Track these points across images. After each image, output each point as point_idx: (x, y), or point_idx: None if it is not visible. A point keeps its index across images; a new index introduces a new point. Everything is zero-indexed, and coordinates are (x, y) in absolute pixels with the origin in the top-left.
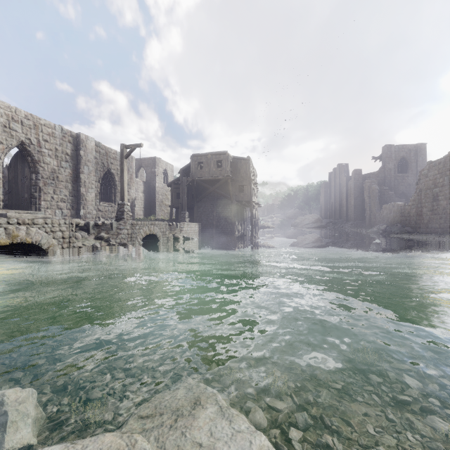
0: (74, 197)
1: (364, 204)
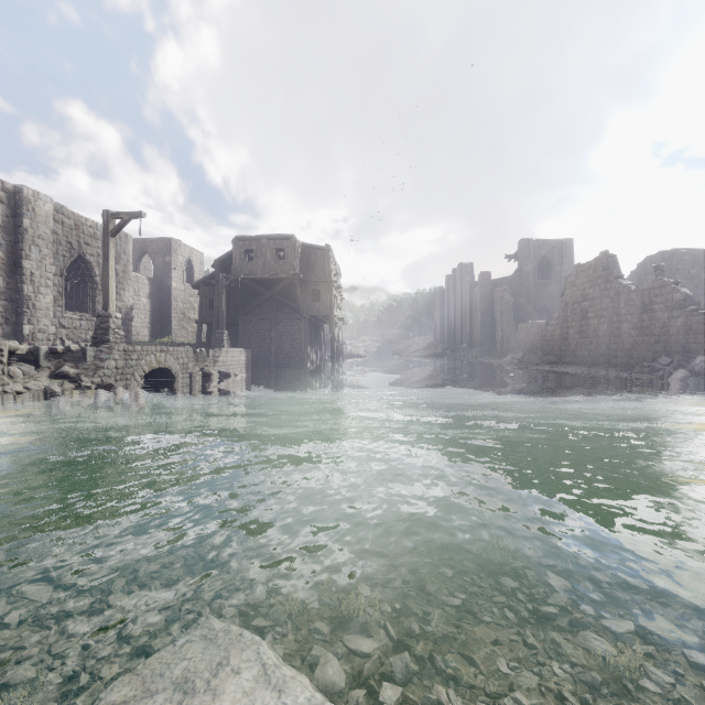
0: (9, 302)
1: (494, 323)
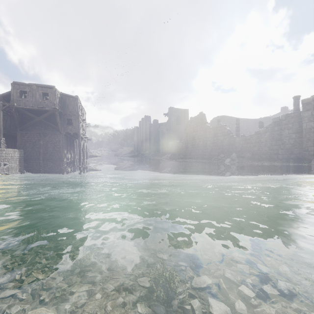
0: None
1: (159, 142)
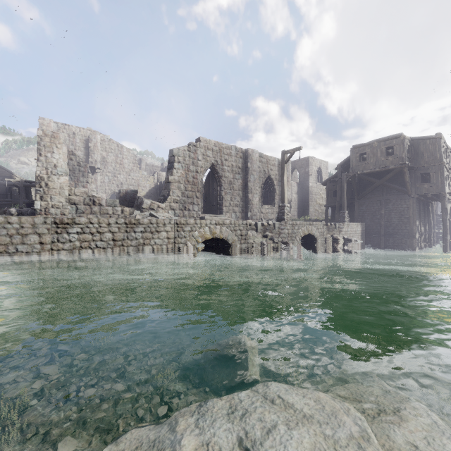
0: (243, 202)
1: None
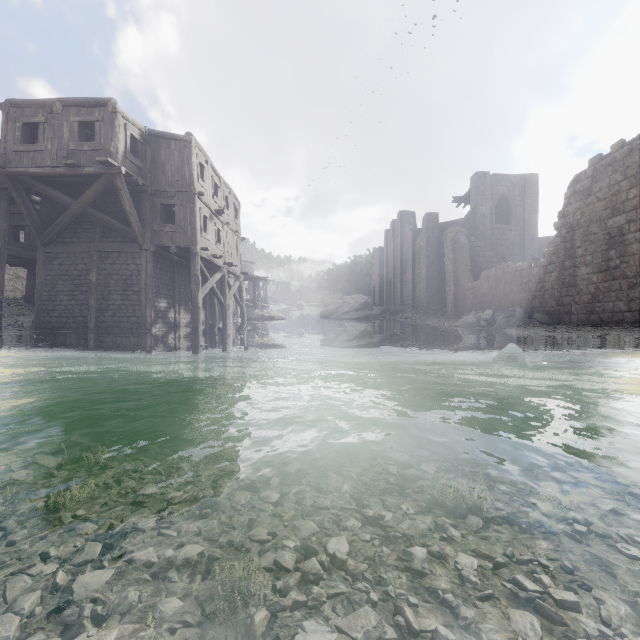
0: None
1: (443, 277)
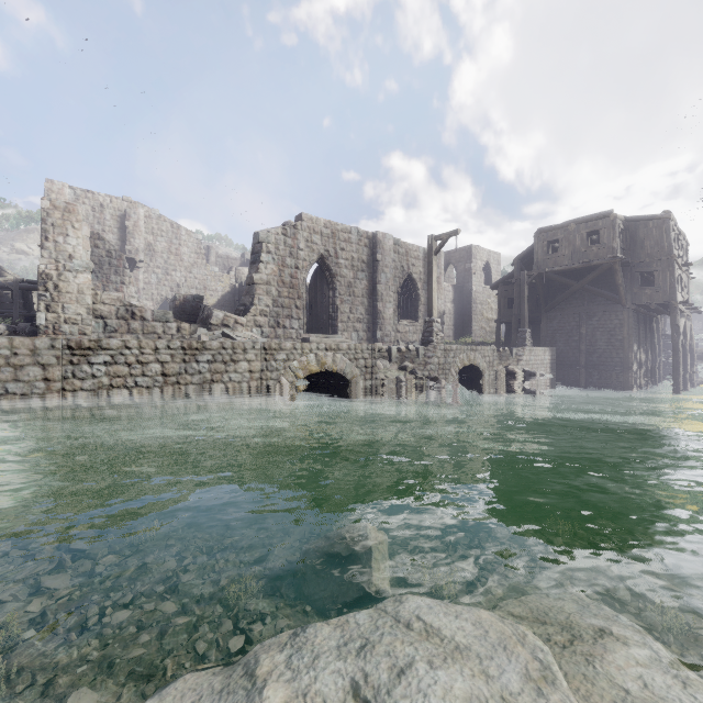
0: (370, 316)
1: None
